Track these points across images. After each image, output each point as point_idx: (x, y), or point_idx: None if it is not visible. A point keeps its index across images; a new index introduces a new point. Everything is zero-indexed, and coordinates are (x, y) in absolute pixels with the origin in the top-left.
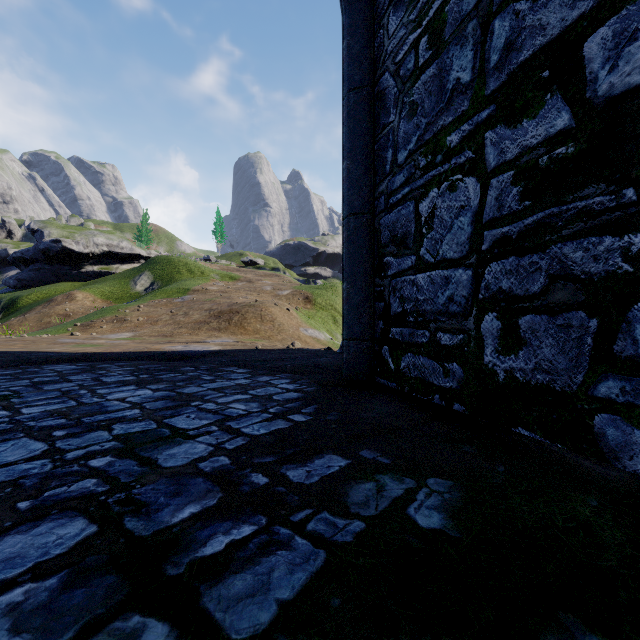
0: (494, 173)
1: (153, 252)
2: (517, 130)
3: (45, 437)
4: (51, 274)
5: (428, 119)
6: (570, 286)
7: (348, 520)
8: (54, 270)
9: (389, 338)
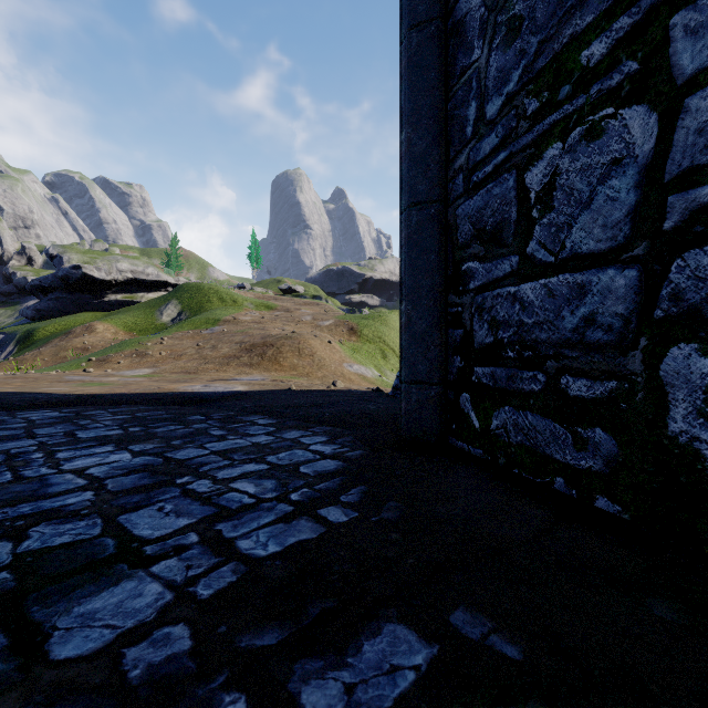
0: (694, 84)
1: (182, 279)
2: None
3: None
4: (71, 304)
5: (543, 34)
6: None
7: None
8: (74, 299)
9: (471, 382)
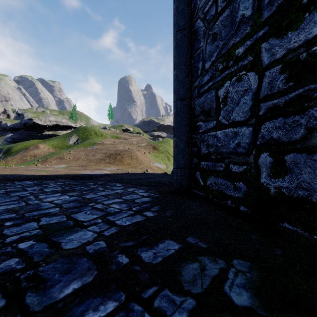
0: (267, 68)
1: (78, 124)
2: (284, 39)
3: None
4: (28, 135)
5: (224, 41)
6: None
7: (183, 297)
8: (29, 133)
9: (200, 167)
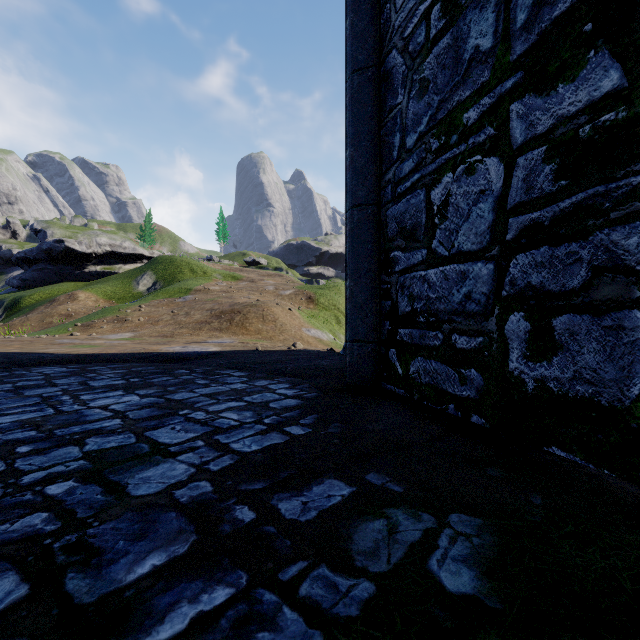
0: (521, 150)
1: (156, 252)
2: (550, 98)
3: (6, 454)
4: (54, 274)
5: (441, 96)
6: (621, 280)
7: (353, 579)
8: (57, 270)
9: (396, 340)
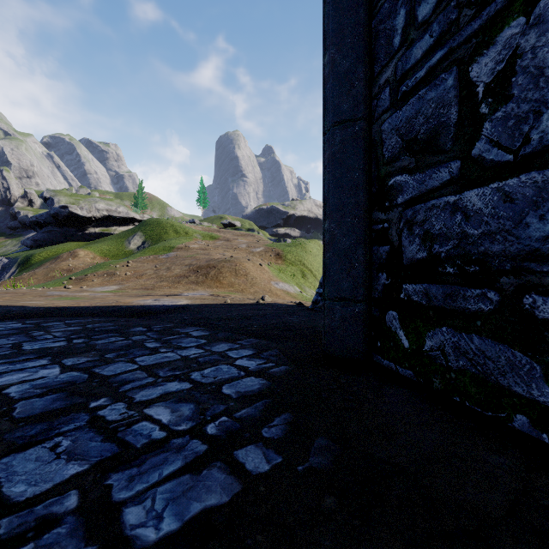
0: None
1: (146, 216)
2: None
3: None
4: (60, 235)
5: None
6: None
7: None
8: (63, 232)
9: (399, 299)
